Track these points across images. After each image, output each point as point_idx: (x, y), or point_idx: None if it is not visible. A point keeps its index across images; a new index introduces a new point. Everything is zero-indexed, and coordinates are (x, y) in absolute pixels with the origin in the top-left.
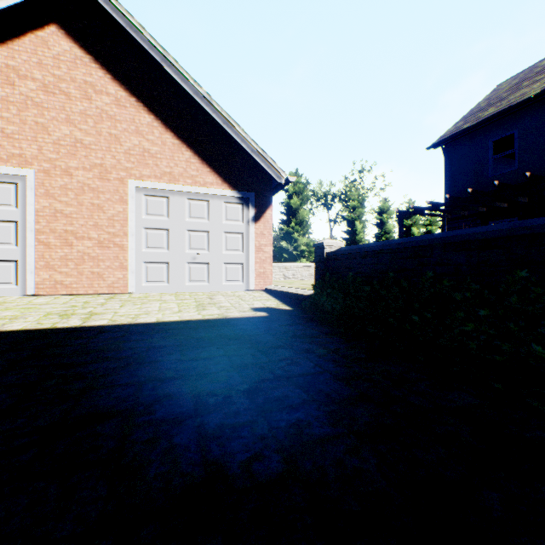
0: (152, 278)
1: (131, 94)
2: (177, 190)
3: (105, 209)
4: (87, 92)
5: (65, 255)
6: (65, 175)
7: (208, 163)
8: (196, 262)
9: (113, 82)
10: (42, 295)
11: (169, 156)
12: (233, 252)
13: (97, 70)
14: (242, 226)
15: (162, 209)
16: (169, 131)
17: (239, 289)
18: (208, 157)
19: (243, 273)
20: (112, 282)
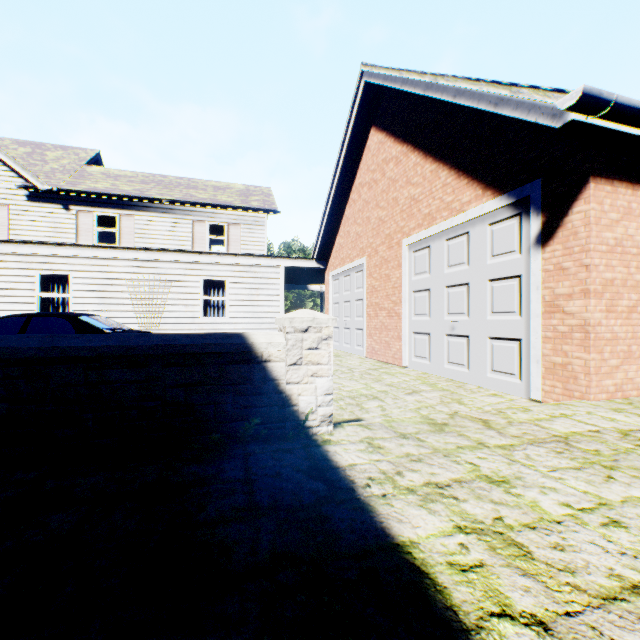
0: (417, 353)
1: (403, 143)
2: (434, 233)
3: (390, 277)
4: (383, 170)
5: (375, 324)
6: (375, 254)
7: (464, 172)
8: (454, 334)
9: (394, 143)
10: (370, 358)
11: (428, 191)
12: (503, 316)
13: (387, 142)
14: (518, 260)
15: (424, 265)
16: (427, 159)
17: (513, 391)
18: (464, 162)
19: (520, 360)
20: (394, 352)
